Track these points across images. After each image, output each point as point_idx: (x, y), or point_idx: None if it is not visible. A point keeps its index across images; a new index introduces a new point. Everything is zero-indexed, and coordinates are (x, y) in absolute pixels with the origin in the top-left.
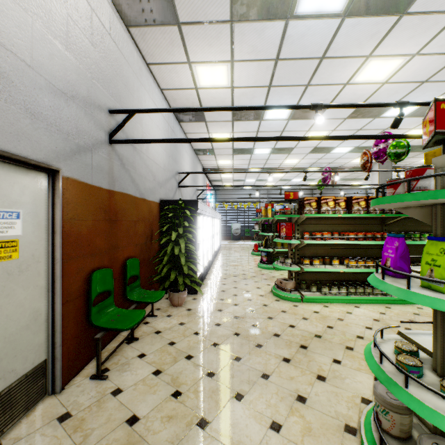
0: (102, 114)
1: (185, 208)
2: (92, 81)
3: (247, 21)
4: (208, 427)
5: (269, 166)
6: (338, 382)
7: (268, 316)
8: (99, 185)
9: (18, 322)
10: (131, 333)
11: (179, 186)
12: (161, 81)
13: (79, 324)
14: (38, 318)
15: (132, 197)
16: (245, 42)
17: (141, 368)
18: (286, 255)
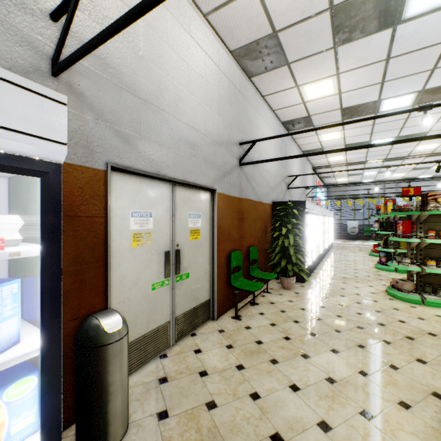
0: (235, 147)
1: (293, 208)
2: (230, 128)
3: (350, 41)
4: (309, 359)
5: (394, 156)
6: (440, 368)
7: (376, 309)
8: (233, 195)
9: (200, 273)
10: (253, 299)
11: (288, 188)
12: (273, 105)
13: (224, 283)
14: (207, 274)
15: (252, 201)
16: (350, 56)
17: (261, 320)
18: (405, 255)
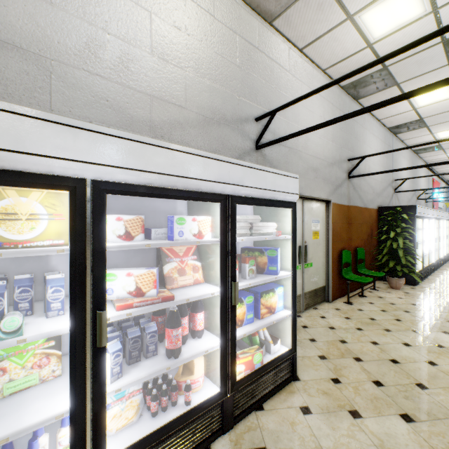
0: (344, 164)
1: (402, 213)
2: (341, 149)
3: None
4: (419, 333)
5: None
6: None
7: None
8: (343, 204)
9: (318, 264)
10: (361, 291)
11: (395, 192)
12: (379, 116)
13: (336, 275)
14: (323, 266)
15: (359, 207)
16: None
17: (372, 307)
18: None
